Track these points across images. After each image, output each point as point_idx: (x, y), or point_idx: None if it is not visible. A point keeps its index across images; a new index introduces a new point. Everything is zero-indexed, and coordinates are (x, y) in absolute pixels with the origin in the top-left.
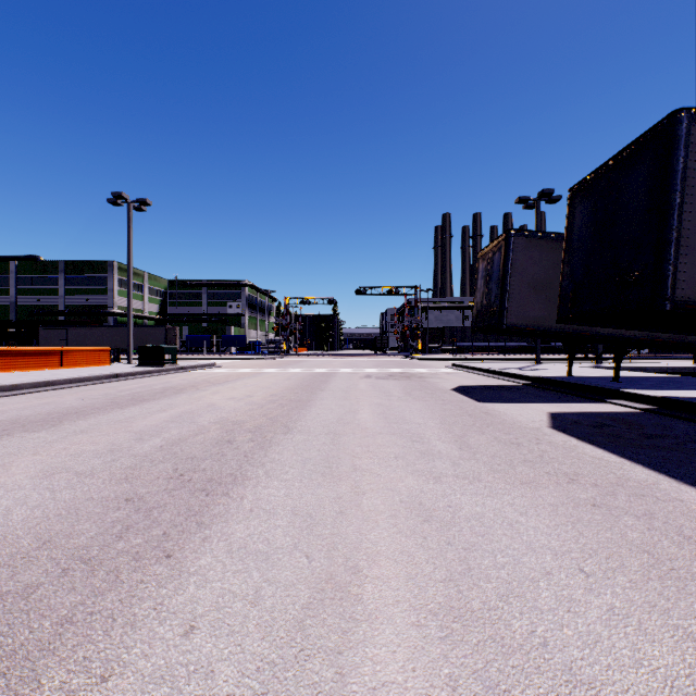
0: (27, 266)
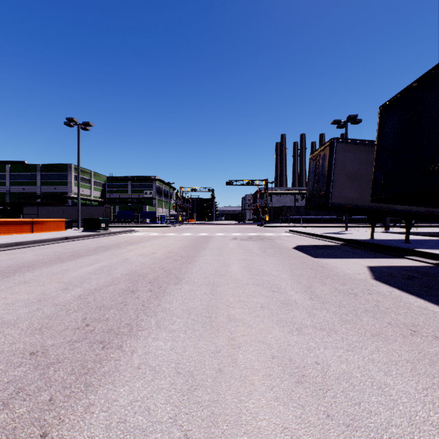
0: (17, 167)
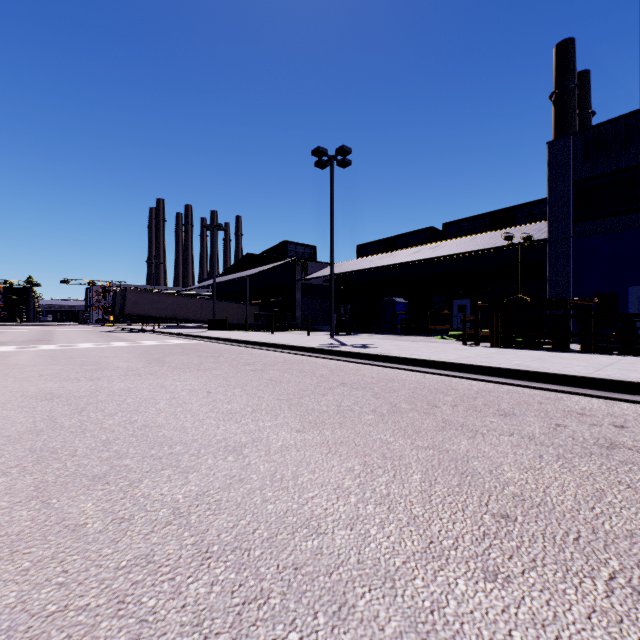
0: None
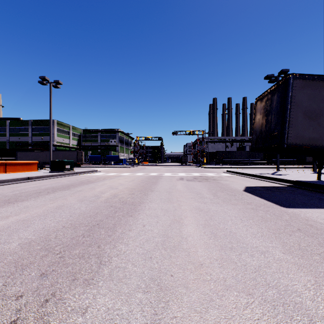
0: (14, 123)
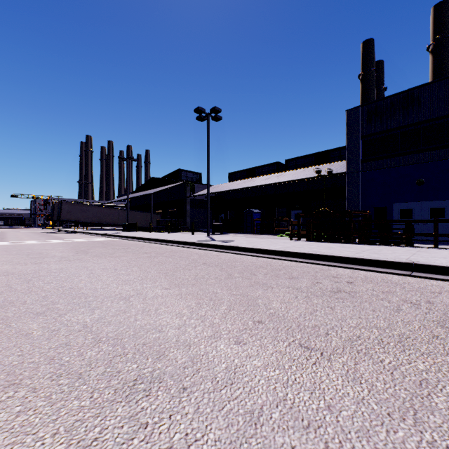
0: None
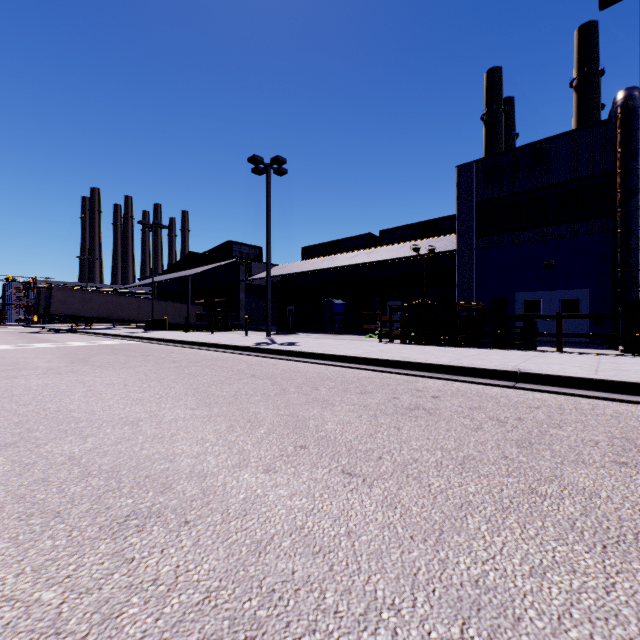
0: None
